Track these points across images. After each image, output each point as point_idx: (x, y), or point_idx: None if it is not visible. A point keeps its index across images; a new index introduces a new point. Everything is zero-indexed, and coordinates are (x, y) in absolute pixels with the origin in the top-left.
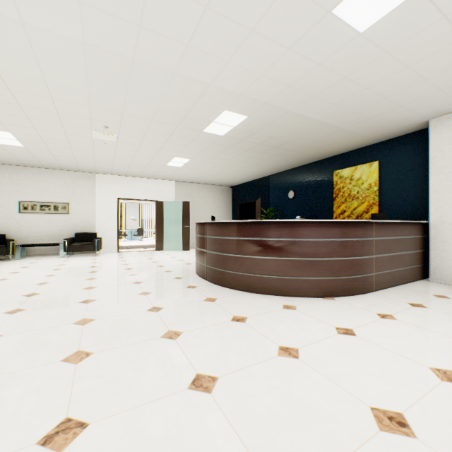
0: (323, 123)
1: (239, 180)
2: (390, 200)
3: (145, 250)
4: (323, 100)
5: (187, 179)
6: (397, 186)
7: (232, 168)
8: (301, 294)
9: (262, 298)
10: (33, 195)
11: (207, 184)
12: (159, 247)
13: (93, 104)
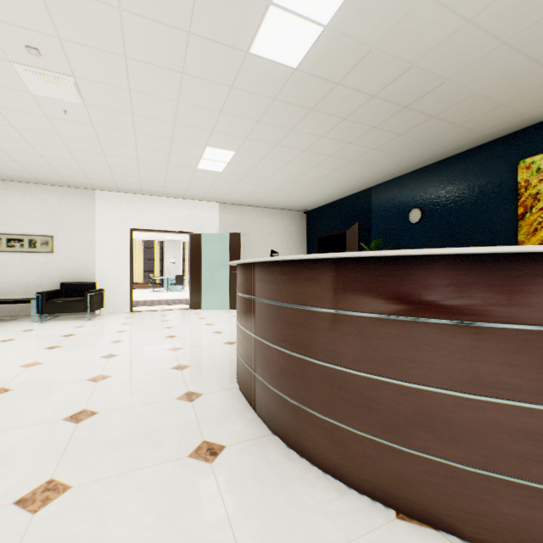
0: None
1: (318, 199)
2: None
3: (174, 308)
4: None
5: (237, 199)
6: None
7: (310, 172)
8: None
9: None
10: None
11: (268, 208)
12: (195, 304)
13: None
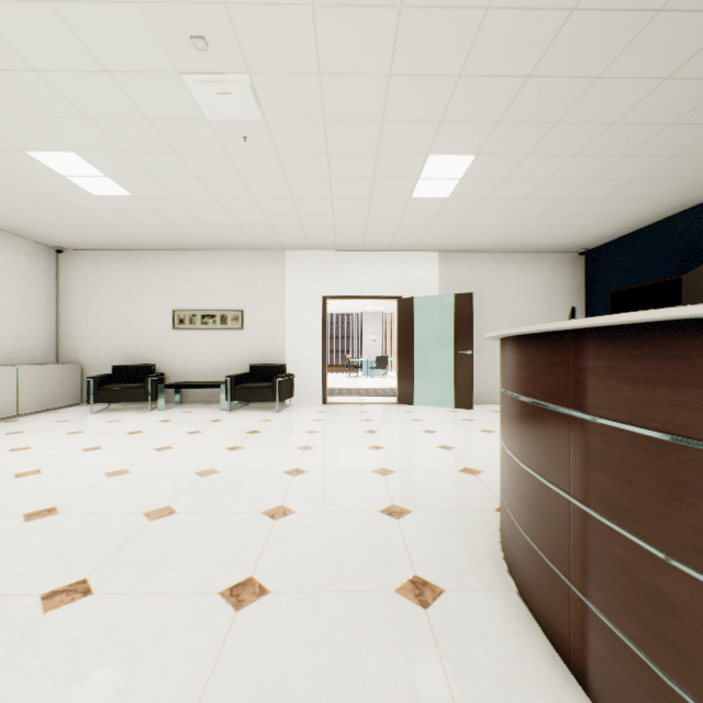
0: None
1: (614, 224)
2: None
3: (376, 401)
4: None
5: (466, 242)
6: None
7: (612, 171)
8: None
9: None
10: (192, 299)
11: (515, 252)
12: (404, 397)
13: None
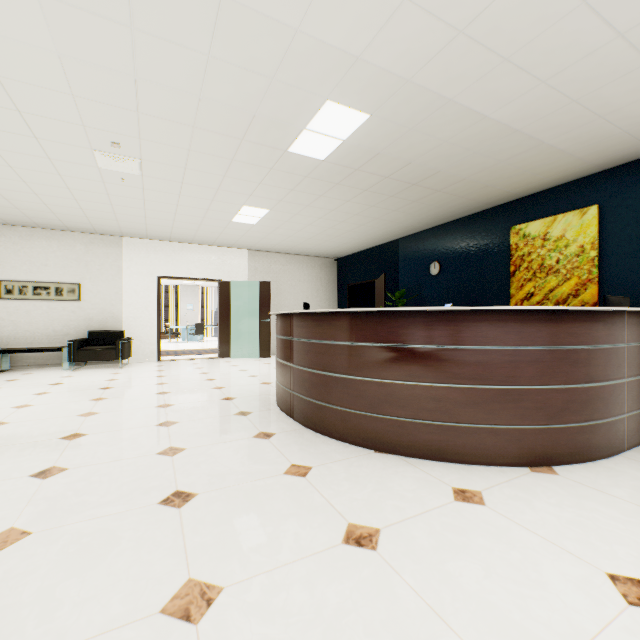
0: (508, 130)
1: (348, 248)
2: (623, 274)
3: (202, 357)
4: (523, 70)
5: (267, 247)
6: (637, 249)
7: (339, 226)
8: (483, 458)
9: (404, 467)
10: (22, 272)
11: (298, 255)
12: (224, 353)
13: (78, 90)
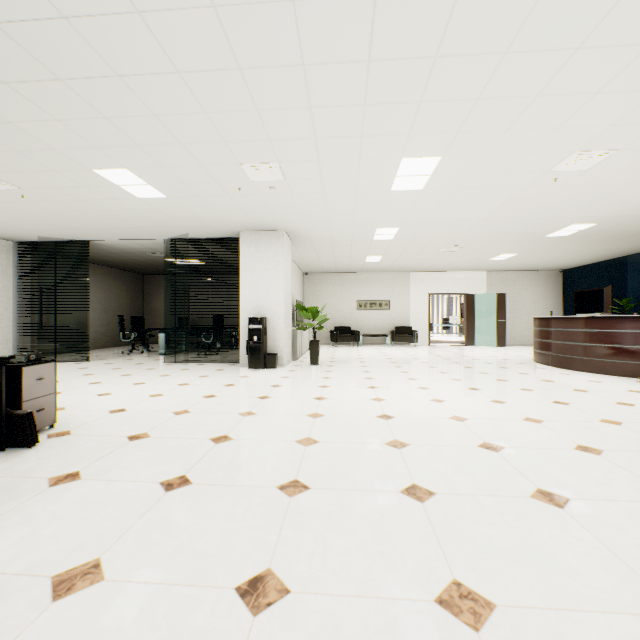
0: None
1: (574, 263)
2: None
3: (453, 345)
4: None
5: (502, 268)
6: None
7: (568, 255)
8: None
9: (614, 377)
10: (365, 295)
11: (525, 271)
12: (469, 342)
13: (459, 237)
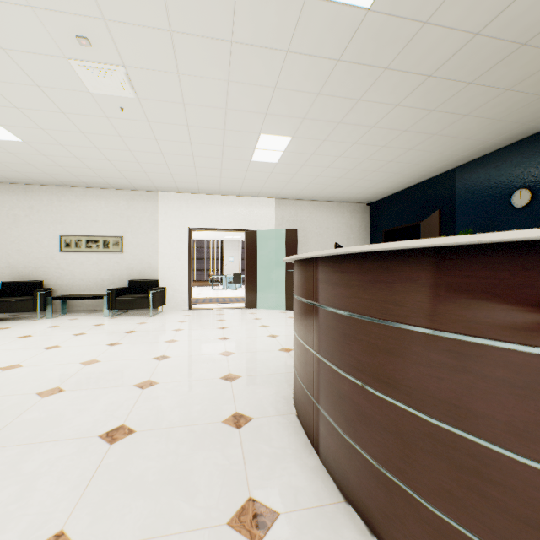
0: None
1: (385, 187)
2: None
3: (230, 307)
4: None
5: (293, 193)
6: None
7: (377, 154)
8: None
9: None
10: (77, 227)
11: (327, 201)
12: (250, 303)
13: None
